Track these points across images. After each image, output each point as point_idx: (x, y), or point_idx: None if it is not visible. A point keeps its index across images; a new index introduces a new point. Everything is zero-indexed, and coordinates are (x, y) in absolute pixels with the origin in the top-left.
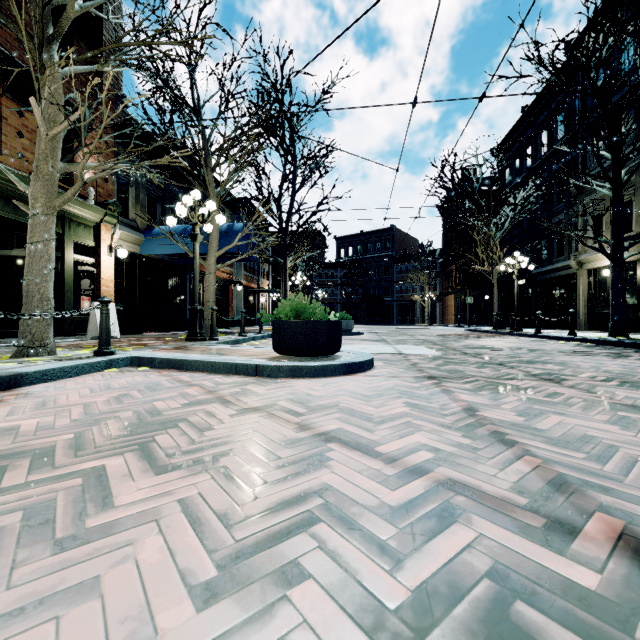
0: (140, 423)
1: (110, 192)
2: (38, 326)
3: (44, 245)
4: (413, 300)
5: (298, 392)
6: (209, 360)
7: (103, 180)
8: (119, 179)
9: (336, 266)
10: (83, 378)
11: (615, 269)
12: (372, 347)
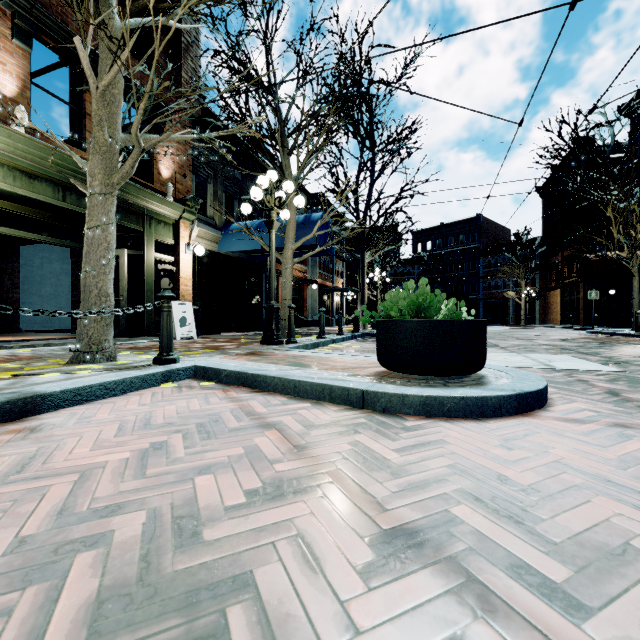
0: (140, 583)
1: (189, 188)
2: (95, 327)
3: (102, 230)
4: (504, 297)
5: (469, 465)
6: (290, 377)
7: (182, 176)
8: (198, 176)
9: (413, 262)
10: (128, 398)
11: None
12: (494, 356)
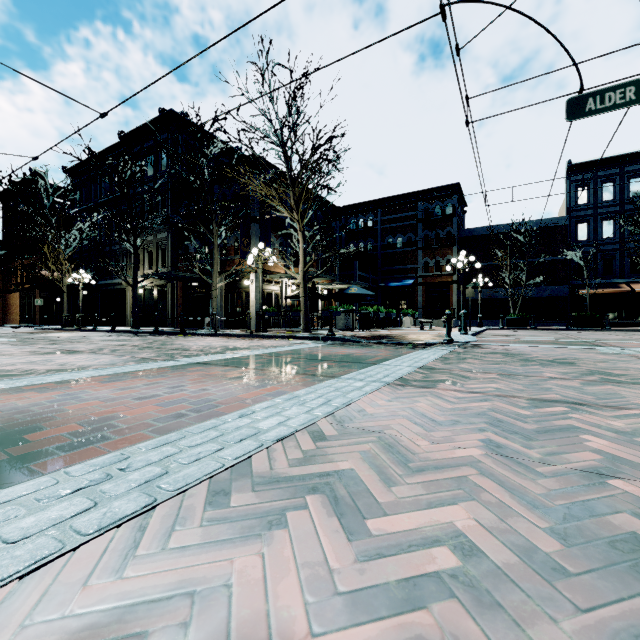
0: None
1: None
2: None
3: None
4: None
5: None
6: None
7: None
8: None
9: None
10: None
11: (134, 293)
12: None
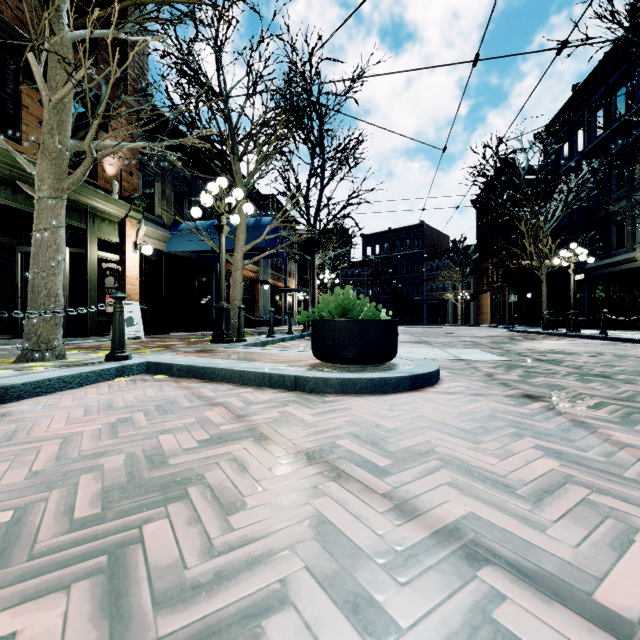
0: (129, 484)
1: (135, 186)
2: (44, 326)
3: (51, 233)
4: (444, 299)
5: (360, 420)
6: (237, 368)
7: (128, 174)
8: (145, 174)
9: (363, 265)
10: (86, 390)
11: None
12: (419, 351)
